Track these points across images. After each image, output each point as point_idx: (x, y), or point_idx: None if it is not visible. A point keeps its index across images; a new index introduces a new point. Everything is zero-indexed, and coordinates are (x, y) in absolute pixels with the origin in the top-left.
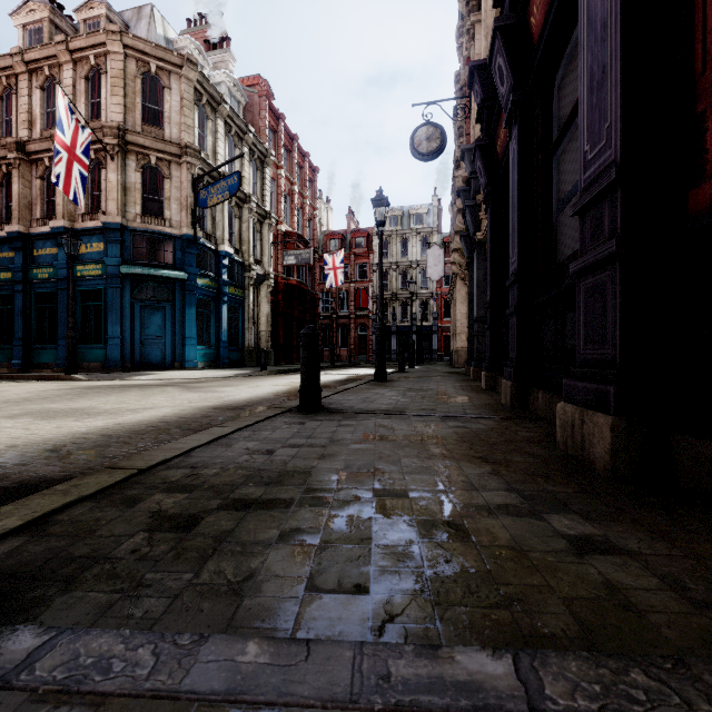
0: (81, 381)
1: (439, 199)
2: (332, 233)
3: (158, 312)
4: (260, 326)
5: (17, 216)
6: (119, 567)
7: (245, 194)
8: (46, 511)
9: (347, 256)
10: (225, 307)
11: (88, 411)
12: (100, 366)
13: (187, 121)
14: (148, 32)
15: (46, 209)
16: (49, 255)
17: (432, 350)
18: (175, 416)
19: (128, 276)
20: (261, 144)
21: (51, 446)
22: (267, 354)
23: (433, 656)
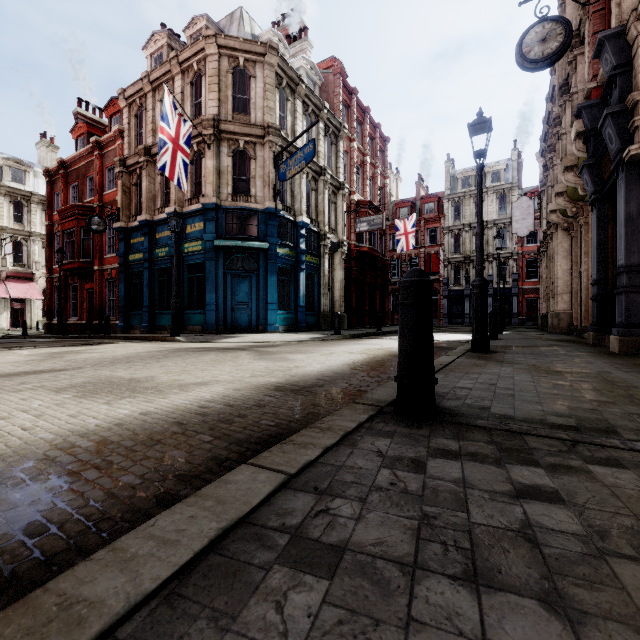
0: (181, 342)
1: (520, 152)
2: (401, 201)
3: (245, 280)
4: (334, 292)
5: (145, 207)
6: None
7: (320, 167)
8: None
9: (417, 222)
10: (302, 274)
11: (140, 384)
12: (201, 329)
13: (269, 104)
14: (238, 32)
15: (164, 200)
16: (166, 237)
17: (511, 314)
18: (221, 402)
19: (221, 249)
20: (335, 118)
21: (2, 468)
22: (341, 318)
23: None
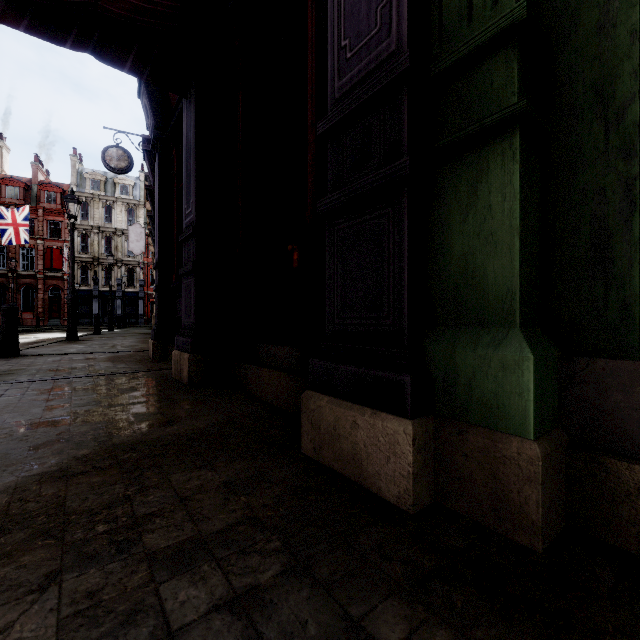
0: None
1: None
2: (9, 178)
3: None
4: None
5: None
6: None
7: None
8: None
9: (33, 209)
10: None
11: None
12: None
13: None
14: None
15: None
16: None
17: (139, 315)
18: None
19: None
20: None
21: None
22: None
23: (68, 376)
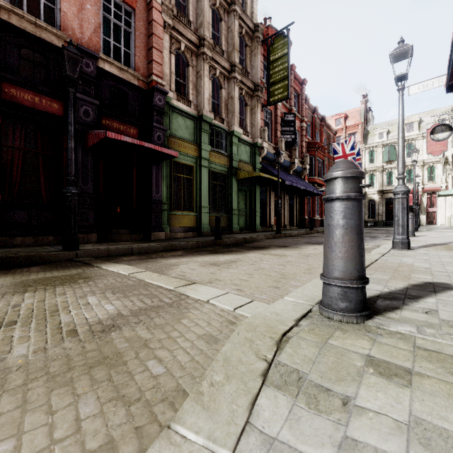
0: None
1: None
2: None
3: None
4: None
5: None
6: (51, 251)
7: None
8: (38, 253)
9: None
10: None
11: None
12: None
13: None
14: None
15: None
16: None
17: None
18: None
19: None
20: None
21: None
22: None
23: (55, 247)
